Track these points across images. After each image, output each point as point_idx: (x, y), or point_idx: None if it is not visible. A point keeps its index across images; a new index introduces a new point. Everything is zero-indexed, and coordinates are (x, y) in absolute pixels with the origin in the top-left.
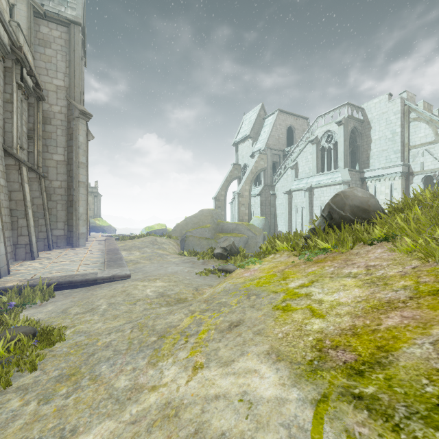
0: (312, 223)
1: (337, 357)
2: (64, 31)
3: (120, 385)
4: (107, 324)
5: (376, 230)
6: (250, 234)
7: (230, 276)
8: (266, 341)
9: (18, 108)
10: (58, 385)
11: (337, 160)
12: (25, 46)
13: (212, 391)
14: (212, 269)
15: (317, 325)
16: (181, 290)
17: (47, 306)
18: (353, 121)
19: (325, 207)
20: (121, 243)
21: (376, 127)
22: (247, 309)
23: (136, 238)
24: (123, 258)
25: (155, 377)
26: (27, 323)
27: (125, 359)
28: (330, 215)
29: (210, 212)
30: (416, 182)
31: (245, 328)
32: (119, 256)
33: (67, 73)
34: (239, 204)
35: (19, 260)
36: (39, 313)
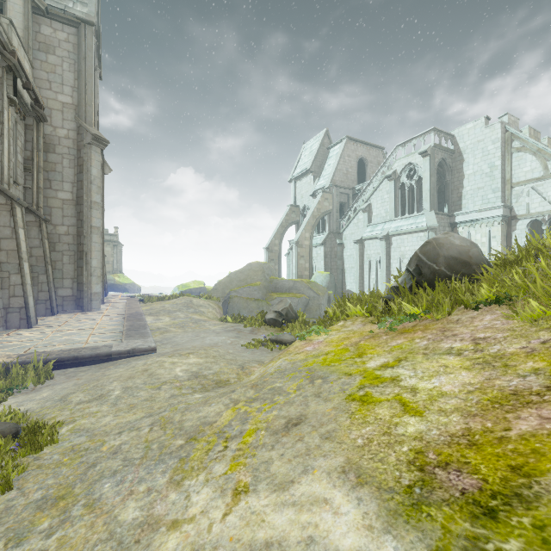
0: (393, 281)
1: (449, 483)
2: (73, 33)
3: (126, 518)
4: (119, 418)
5: (483, 290)
6: (311, 294)
7: (286, 350)
8: (339, 450)
9: (11, 130)
10: (39, 515)
11: (421, 201)
12: (21, 50)
13: (262, 534)
14: (263, 340)
15: (412, 427)
16: (221, 369)
17: (42, 392)
18: (441, 151)
19: (412, 259)
20: (147, 306)
21: (470, 160)
22: (310, 398)
23: (165, 299)
24: (147, 326)
25: (178, 505)
26: (8, 417)
27: (138, 473)
28: (418, 270)
29: (261, 266)
30: (519, 228)
31: (309, 428)
32: (143, 323)
33: (76, 87)
34: (298, 256)
35: (11, 328)
36: (29, 402)
